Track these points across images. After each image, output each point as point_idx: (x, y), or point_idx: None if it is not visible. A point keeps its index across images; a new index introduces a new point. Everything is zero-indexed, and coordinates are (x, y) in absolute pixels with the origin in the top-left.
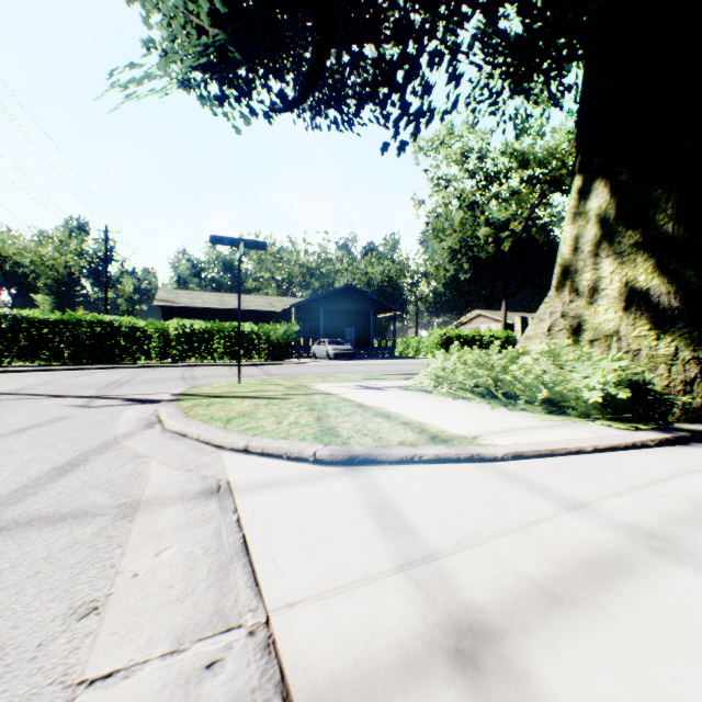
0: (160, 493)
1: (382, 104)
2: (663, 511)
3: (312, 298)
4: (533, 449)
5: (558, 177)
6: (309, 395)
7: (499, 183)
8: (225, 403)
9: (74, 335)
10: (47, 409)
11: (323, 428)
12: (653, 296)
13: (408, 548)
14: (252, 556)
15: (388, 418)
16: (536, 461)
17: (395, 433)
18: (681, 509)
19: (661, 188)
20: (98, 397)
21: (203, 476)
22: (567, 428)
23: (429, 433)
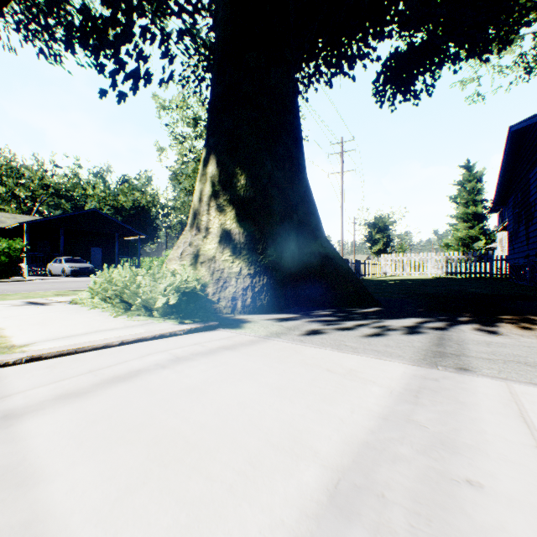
0: None
1: (95, 53)
2: (66, 390)
3: (49, 218)
4: (59, 350)
5: None
6: None
7: None
8: None
9: None
10: None
11: None
12: (233, 235)
13: None
14: None
15: None
16: (52, 360)
17: None
18: (87, 385)
19: (240, 166)
20: None
21: None
22: (138, 327)
23: None
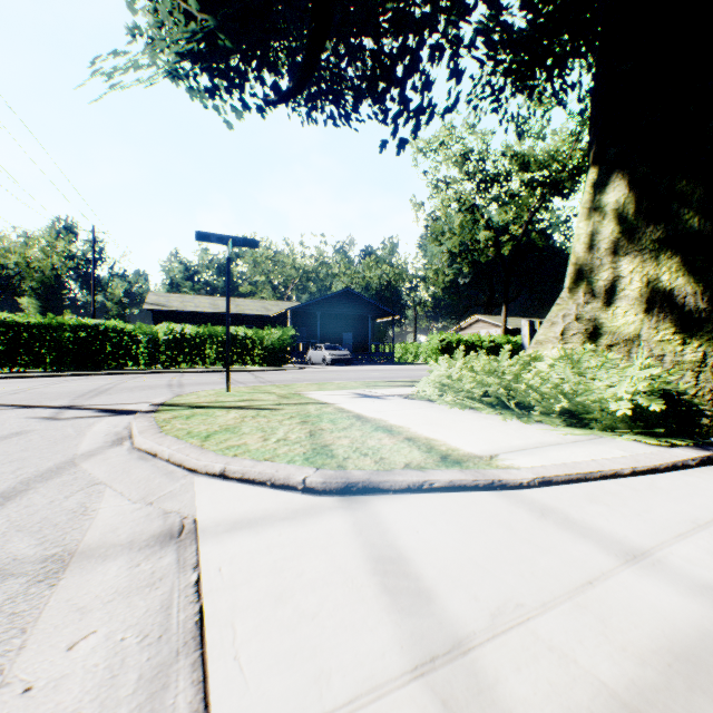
0: (104, 538)
1: (381, 99)
2: None
3: (308, 302)
4: (563, 472)
5: (559, 180)
6: (303, 405)
7: (500, 186)
8: (208, 414)
9: (55, 339)
10: (7, 422)
11: (315, 446)
12: (677, 297)
13: (426, 632)
14: (207, 648)
15: (390, 432)
16: (568, 487)
17: (399, 452)
18: None
19: (686, 179)
20: (69, 408)
21: (165, 512)
22: (593, 444)
23: (438, 452)
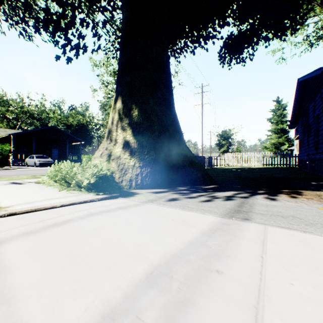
0: None
1: (52, 34)
2: (28, 230)
3: (26, 131)
4: (26, 209)
5: None
6: None
7: None
8: None
9: None
10: None
11: None
12: (130, 143)
13: None
14: None
15: None
16: (22, 215)
17: None
18: (39, 228)
19: (135, 104)
20: None
21: None
22: (73, 197)
23: None
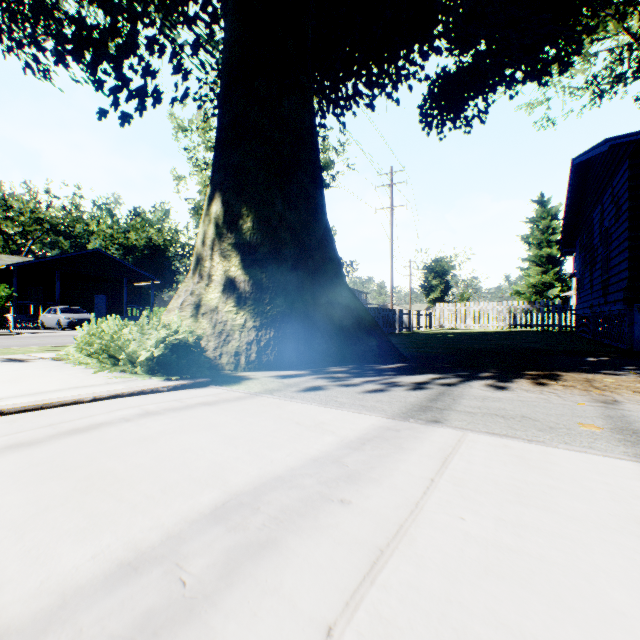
0: None
1: (92, 68)
2: (20, 440)
3: (42, 260)
4: (23, 405)
5: None
6: None
7: None
8: None
9: None
10: None
11: None
12: (238, 283)
13: None
14: None
15: None
16: (15, 415)
17: None
18: (43, 436)
19: (247, 207)
20: None
21: None
22: (119, 384)
23: None
